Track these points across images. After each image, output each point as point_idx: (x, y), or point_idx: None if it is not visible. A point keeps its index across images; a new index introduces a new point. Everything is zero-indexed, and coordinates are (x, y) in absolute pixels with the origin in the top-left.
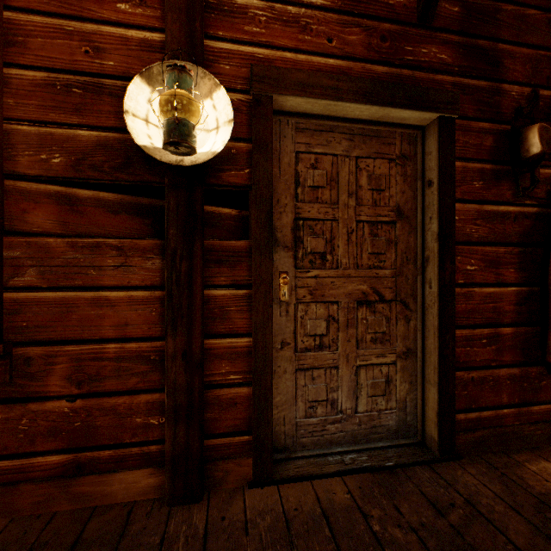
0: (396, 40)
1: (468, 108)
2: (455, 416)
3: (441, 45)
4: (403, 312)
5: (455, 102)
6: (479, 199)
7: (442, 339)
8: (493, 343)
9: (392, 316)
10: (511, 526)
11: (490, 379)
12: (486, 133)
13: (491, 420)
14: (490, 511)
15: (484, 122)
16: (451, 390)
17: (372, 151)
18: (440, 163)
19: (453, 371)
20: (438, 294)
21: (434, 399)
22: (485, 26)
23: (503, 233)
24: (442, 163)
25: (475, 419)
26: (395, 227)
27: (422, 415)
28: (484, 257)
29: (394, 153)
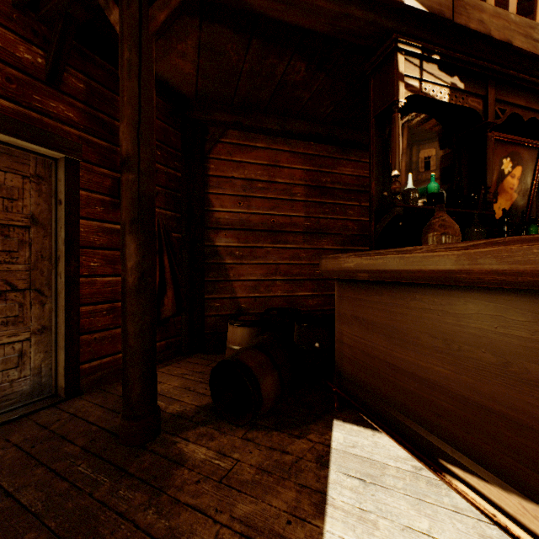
0: (24, 86)
1: (92, 157)
2: (79, 366)
3: (69, 106)
4: (38, 298)
5: (79, 150)
6: (101, 219)
7: (69, 314)
8: (112, 313)
9: (26, 302)
10: (94, 414)
11: (109, 336)
12: (107, 176)
13: (110, 363)
14: (85, 413)
15: (105, 169)
16: (76, 349)
17: (3, 166)
18: (66, 190)
19: (78, 335)
20: (65, 282)
21: (63, 358)
22: (106, 106)
23: (119, 243)
24: (68, 190)
25: (98, 365)
26: (30, 231)
27: (56, 374)
28: (105, 258)
29: (29, 172)
